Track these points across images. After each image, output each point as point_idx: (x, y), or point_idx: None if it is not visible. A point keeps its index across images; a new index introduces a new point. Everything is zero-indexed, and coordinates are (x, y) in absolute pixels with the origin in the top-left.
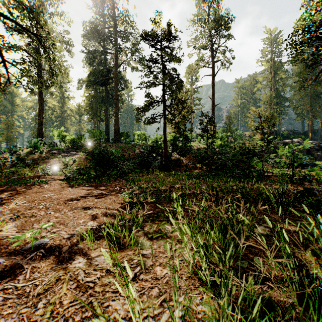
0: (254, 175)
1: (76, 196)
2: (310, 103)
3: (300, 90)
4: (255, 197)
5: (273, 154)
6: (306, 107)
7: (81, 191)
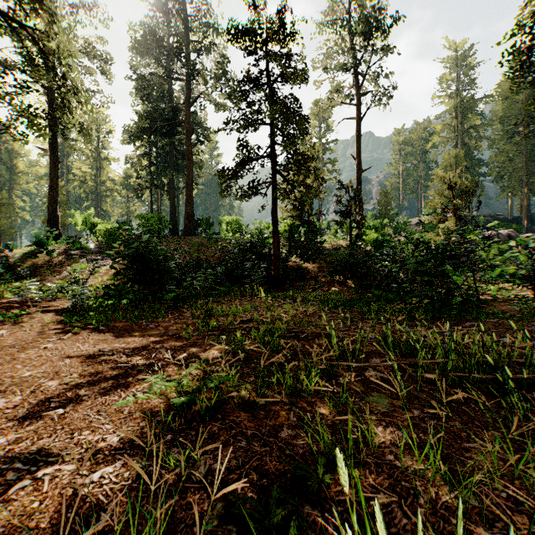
0: (459, 300)
1: (41, 374)
2: (525, 168)
3: (506, 146)
4: (529, 379)
5: (496, 258)
6: (517, 175)
7: (72, 351)
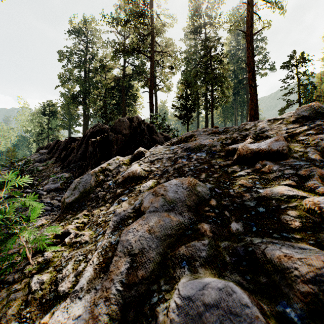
0: None
1: None
2: None
3: None
4: None
5: None
6: None
7: None
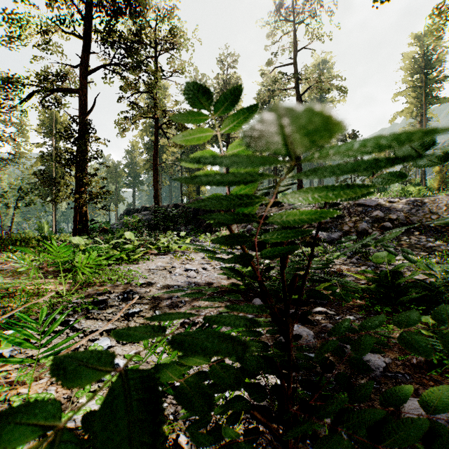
0: None
1: None
2: None
3: None
4: None
5: None
6: None
7: None
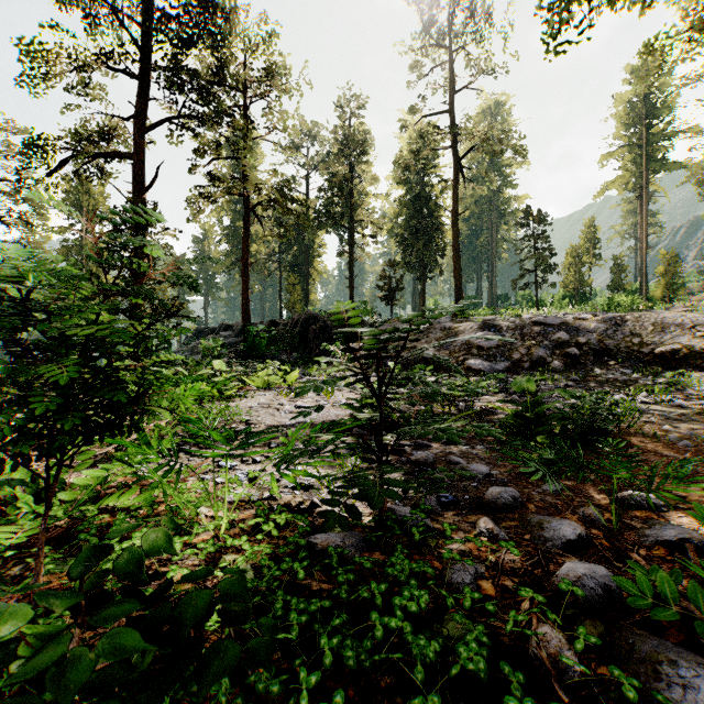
0: None
1: None
2: None
3: None
4: None
5: None
6: None
7: None
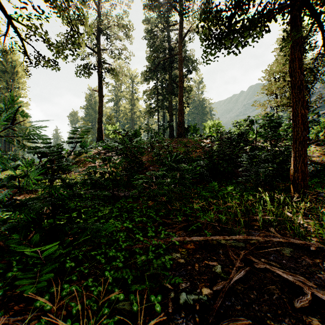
0: None
1: None
2: None
3: None
4: None
5: None
6: None
7: None
